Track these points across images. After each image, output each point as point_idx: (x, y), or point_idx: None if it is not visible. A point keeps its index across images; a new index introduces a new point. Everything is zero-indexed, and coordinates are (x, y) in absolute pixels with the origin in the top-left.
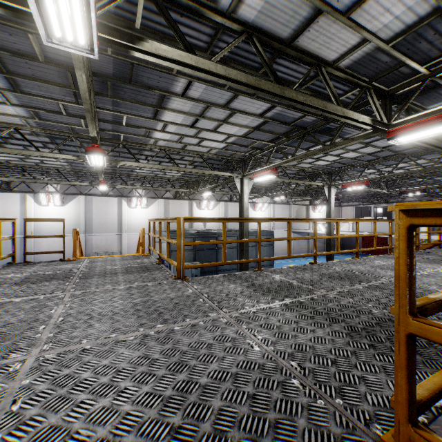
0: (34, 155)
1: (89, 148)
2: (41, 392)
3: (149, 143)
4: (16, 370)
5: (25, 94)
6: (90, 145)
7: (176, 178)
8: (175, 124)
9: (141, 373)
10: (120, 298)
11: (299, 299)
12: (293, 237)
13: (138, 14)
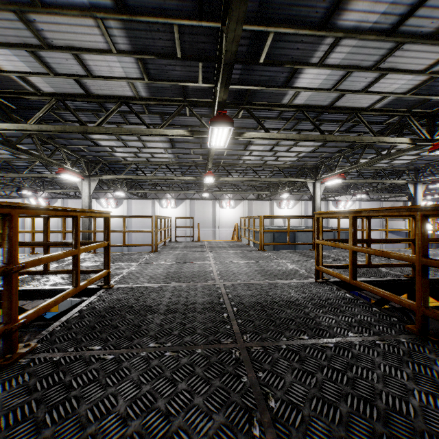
0: (173, 178)
1: (206, 174)
2: (221, 266)
3: (239, 163)
4: (210, 263)
5: (176, 149)
6: (201, 167)
7: (258, 183)
8: (258, 151)
9: (248, 267)
10: (233, 254)
11: (327, 260)
12: (342, 229)
13: (240, 113)
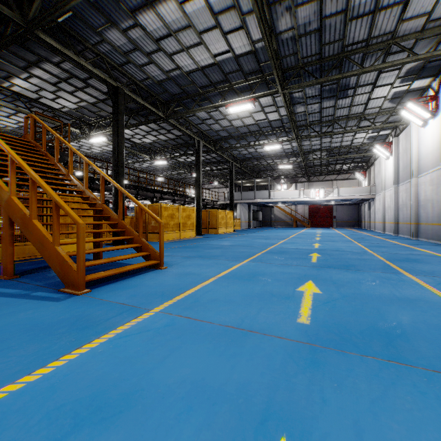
0: None
1: None
2: None
3: None
4: None
5: None
6: None
7: None
8: None
9: None
10: None
11: None
12: None
13: None
